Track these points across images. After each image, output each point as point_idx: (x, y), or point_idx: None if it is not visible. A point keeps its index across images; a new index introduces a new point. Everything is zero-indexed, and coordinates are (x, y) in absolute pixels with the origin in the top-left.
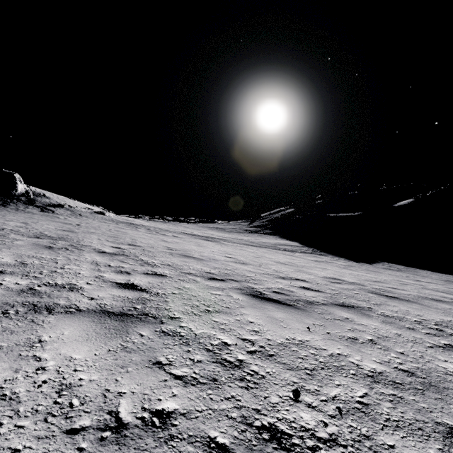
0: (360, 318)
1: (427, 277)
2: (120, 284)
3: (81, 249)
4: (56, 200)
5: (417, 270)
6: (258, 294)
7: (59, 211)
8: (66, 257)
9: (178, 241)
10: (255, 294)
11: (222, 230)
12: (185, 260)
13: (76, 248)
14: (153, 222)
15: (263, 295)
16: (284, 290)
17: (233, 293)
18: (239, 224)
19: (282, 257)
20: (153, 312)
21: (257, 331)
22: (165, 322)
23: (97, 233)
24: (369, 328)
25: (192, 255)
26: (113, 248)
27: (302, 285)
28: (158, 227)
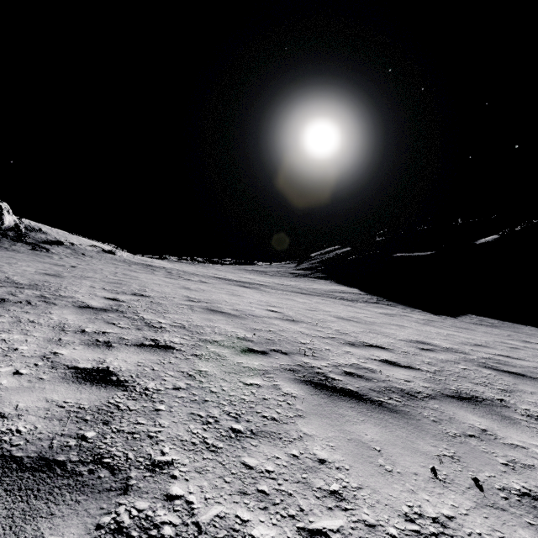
0: (504, 429)
1: (534, 335)
2: (82, 370)
3: (52, 302)
4: (54, 236)
5: (517, 326)
6: (323, 379)
7: (55, 250)
8: (14, 318)
9: (204, 287)
10: (317, 381)
11: (263, 273)
12: (209, 317)
13: (44, 301)
14: (178, 264)
15: (331, 382)
16: (361, 369)
17: (282, 380)
18: (284, 266)
19: (342, 309)
20: (116, 449)
21: (340, 494)
22: (135, 484)
23: (93, 278)
24: (535, 457)
25: (221, 308)
26: (106, 299)
27: (383, 357)
28: (183, 270)
